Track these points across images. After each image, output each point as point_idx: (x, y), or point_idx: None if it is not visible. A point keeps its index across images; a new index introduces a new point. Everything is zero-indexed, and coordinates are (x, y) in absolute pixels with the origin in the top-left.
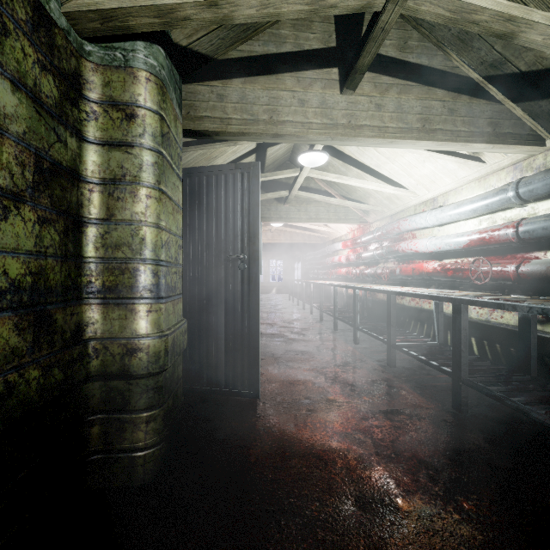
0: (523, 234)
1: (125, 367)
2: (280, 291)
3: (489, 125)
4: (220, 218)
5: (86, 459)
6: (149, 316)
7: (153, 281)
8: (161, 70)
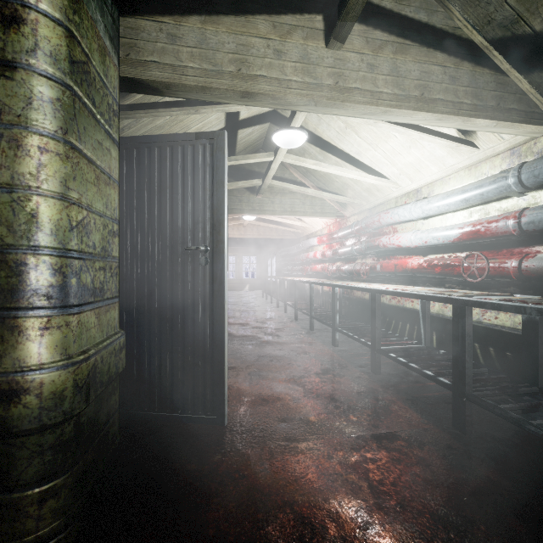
0: (527, 225)
1: None
2: (253, 288)
3: (493, 98)
4: (176, 201)
5: None
6: (44, 336)
7: (52, 281)
8: None
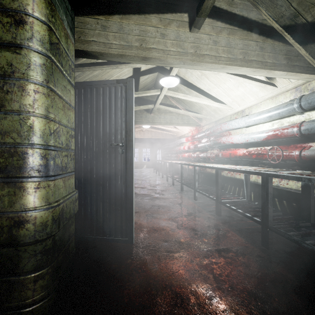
0: (304, 131)
1: (12, 237)
2: (148, 167)
3: (284, 59)
4: (105, 118)
5: None
6: (36, 192)
7: (41, 162)
8: None
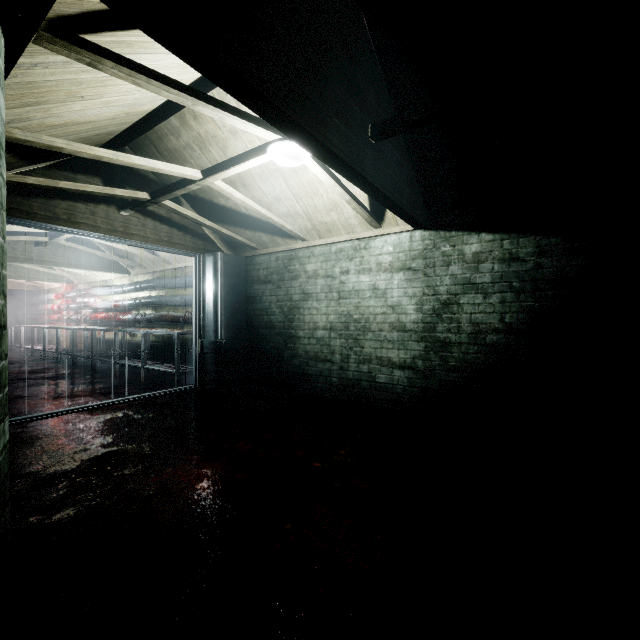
0: (124, 305)
1: None
2: None
3: (108, 265)
4: None
5: None
6: None
7: None
8: None
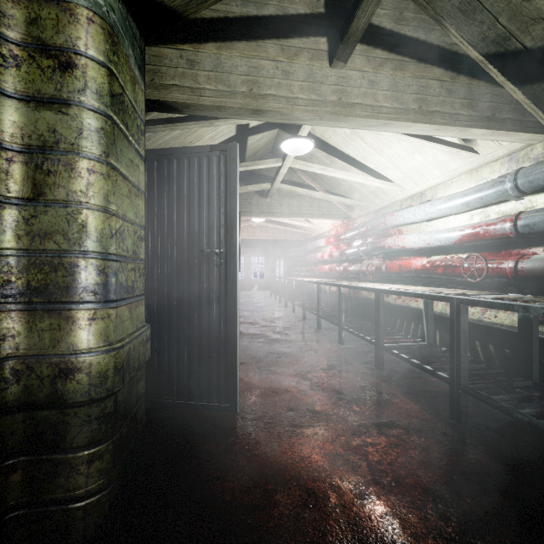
0: (522, 228)
1: (56, 393)
2: (262, 288)
3: (489, 109)
4: (193, 207)
5: (1, 518)
6: (91, 325)
7: (98, 280)
8: (111, 13)
